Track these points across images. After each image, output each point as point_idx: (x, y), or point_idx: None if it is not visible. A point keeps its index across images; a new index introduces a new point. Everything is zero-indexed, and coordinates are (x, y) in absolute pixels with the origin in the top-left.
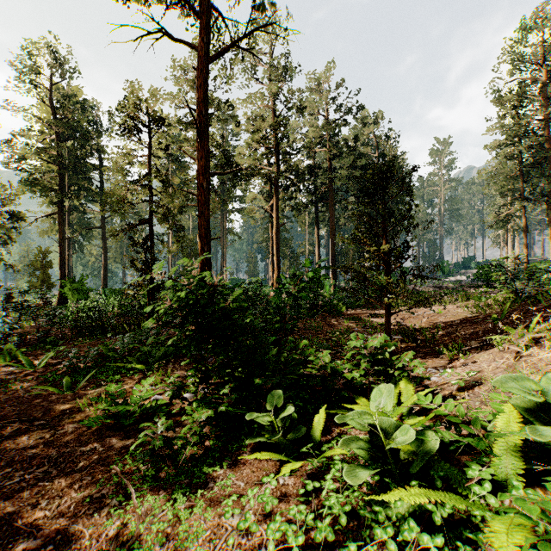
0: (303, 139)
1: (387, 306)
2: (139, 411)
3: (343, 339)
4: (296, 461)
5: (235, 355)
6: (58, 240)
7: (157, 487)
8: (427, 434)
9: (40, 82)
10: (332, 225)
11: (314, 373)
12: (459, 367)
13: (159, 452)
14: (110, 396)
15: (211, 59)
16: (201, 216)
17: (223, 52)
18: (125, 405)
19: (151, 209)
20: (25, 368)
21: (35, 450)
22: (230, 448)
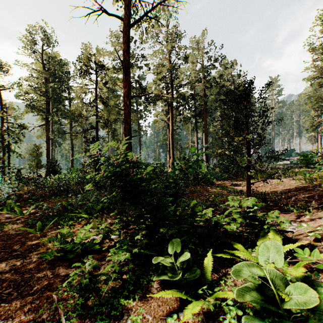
0: (188, 78)
1: (248, 178)
2: (80, 247)
3: (217, 200)
4: (193, 299)
5: (146, 211)
6: (46, 140)
7: (84, 315)
8: (319, 291)
9: (35, 49)
10: (206, 130)
11: (202, 224)
12: (307, 221)
13: (86, 286)
14: (62, 236)
15: (132, 25)
16: (125, 122)
17: (139, 20)
18: (70, 244)
19: (96, 120)
20: (17, 215)
21: (8, 275)
22: (141, 281)
